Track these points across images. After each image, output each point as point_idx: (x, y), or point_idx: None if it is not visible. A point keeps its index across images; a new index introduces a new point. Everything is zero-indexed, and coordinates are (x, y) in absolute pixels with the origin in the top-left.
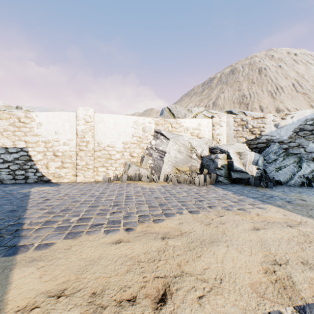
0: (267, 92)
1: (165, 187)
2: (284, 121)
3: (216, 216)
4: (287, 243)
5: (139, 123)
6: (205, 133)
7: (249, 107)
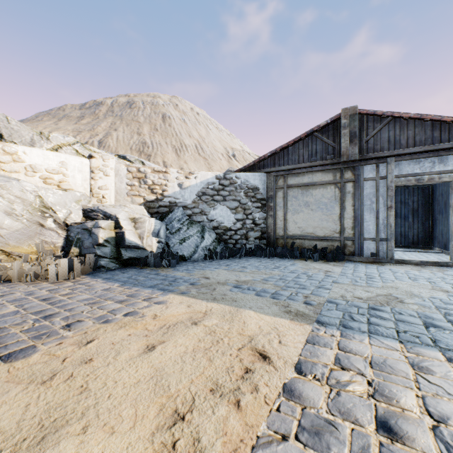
0: (172, 147)
1: None
2: (189, 182)
3: (78, 345)
4: (193, 359)
5: None
6: (76, 182)
7: (152, 160)
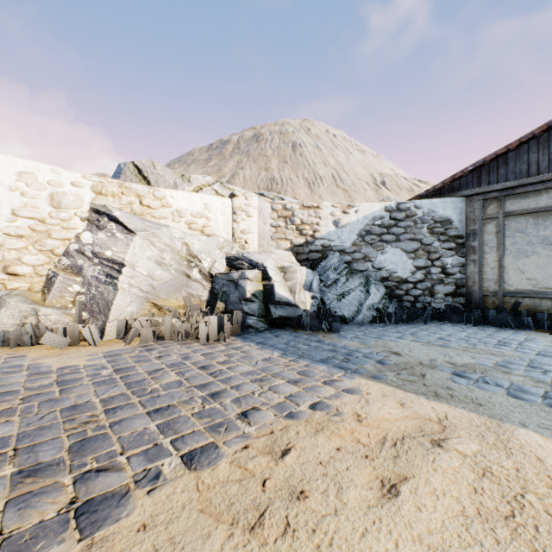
0: (304, 181)
1: (116, 359)
2: (347, 217)
3: (271, 456)
4: (494, 539)
5: (39, 180)
6: (218, 226)
7: None
